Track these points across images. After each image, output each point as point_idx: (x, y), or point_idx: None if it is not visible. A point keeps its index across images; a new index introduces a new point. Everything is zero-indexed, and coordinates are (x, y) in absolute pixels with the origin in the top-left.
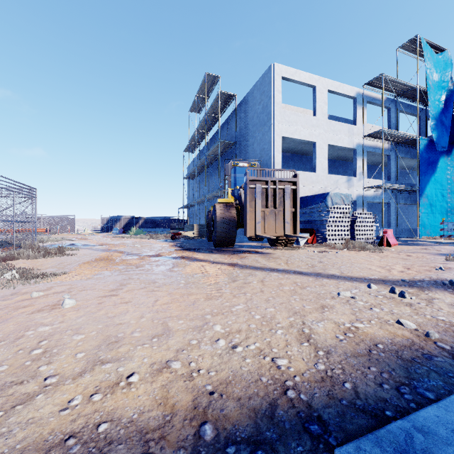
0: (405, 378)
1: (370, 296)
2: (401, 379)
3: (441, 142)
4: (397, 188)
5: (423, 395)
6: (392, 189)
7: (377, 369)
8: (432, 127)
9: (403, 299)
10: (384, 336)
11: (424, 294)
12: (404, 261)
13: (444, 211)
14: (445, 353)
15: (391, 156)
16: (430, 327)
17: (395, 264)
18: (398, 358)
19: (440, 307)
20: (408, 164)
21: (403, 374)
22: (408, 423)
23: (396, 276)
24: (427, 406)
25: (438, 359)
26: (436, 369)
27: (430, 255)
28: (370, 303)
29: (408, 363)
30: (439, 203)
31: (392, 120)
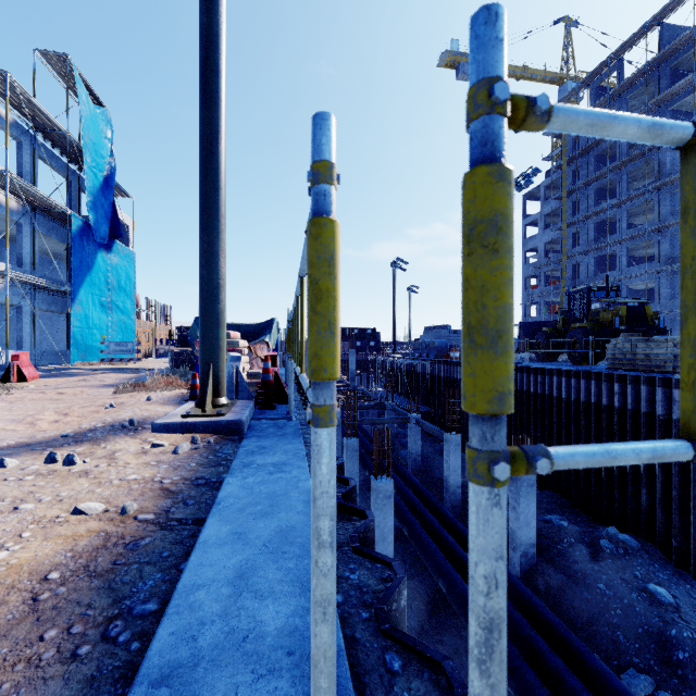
0: (112, 606)
1: (8, 483)
2: (107, 612)
3: (101, 230)
4: (36, 283)
5: (144, 614)
6: (27, 284)
7: (59, 628)
8: (89, 204)
9: (73, 468)
10: (57, 551)
11: (101, 448)
12: (57, 403)
13: (104, 327)
14: (152, 526)
15: (25, 226)
16: (123, 497)
17: (42, 412)
18: (92, 578)
19: (127, 461)
20: (53, 248)
21: (109, 601)
22: (143, 685)
23: (50, 431)
24: (154, 627)
25: (147, 540)
26: (149, 558)
27: (93, 389)
28: (12, 499)
29: (111, 575)
30: (98, 315)
31: (26, 165)
